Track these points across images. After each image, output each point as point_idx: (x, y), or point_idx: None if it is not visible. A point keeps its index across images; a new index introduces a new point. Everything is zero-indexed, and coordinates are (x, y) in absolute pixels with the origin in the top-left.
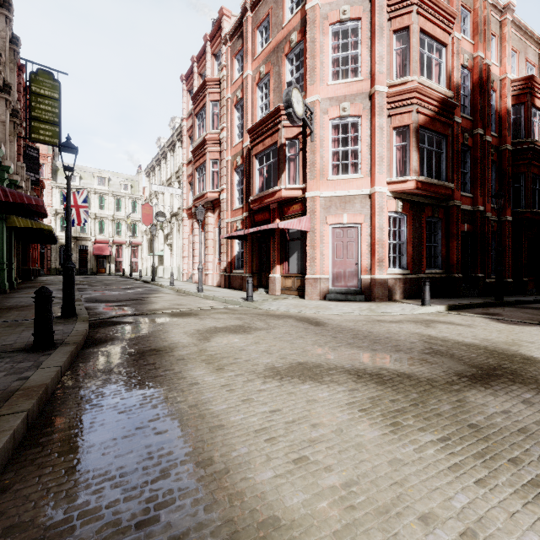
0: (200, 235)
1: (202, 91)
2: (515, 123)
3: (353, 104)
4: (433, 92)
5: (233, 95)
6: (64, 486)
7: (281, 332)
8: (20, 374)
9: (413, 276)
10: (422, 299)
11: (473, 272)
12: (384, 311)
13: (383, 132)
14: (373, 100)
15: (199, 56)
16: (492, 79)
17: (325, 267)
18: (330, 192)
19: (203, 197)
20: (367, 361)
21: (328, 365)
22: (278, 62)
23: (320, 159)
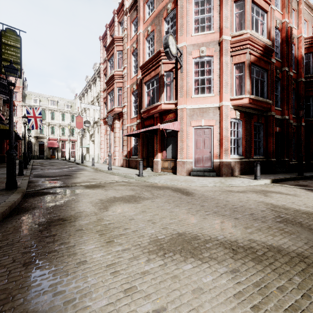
0: (109, 134)
1: (112, 45)
2: (306, 65)
3: (208, 48)
4: (259, 41)
5: (131, 47)
6: None
7: (162, 201)
8: None
9: (246, 160)
10: (254, 175)
11: (282, 158)
12: (230, 183)
13: (228, 66)
14: (221, 45)
15: (110, 24)
16: (293, 37)
17: (190, 154)
18: (193, 105)
19: (112, 111)
20: (235, 231)
21: (204, 237)
22: (159, 23)
23: (186, 84)
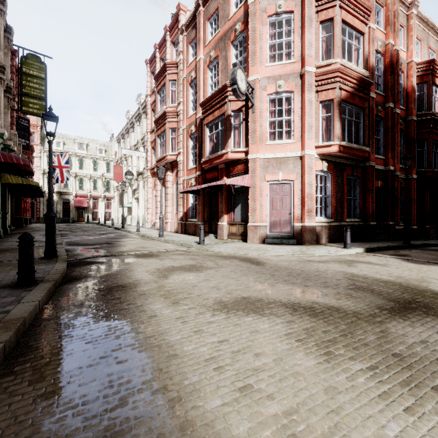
0: (161, 190)
1: (163, 72)
2: (419, 98)
3: (287, 82)
4: (353, 72)
5: (188, 75)
6: (31, 414)
7: (227, 270)
8: (3, 308)
9: (336, 224)
10: (344, 243)
11: (385, 221)
12: (313, 253)
13: (312, 105)
14: (303, 79)
15: (160, 43)
16: (400, 62)
17: (264, 216)
18: (268, 155)
19: (164, 159)
20: (301, 296)
21: (268, 300)
22: (225, 48)
23: (259, 127)
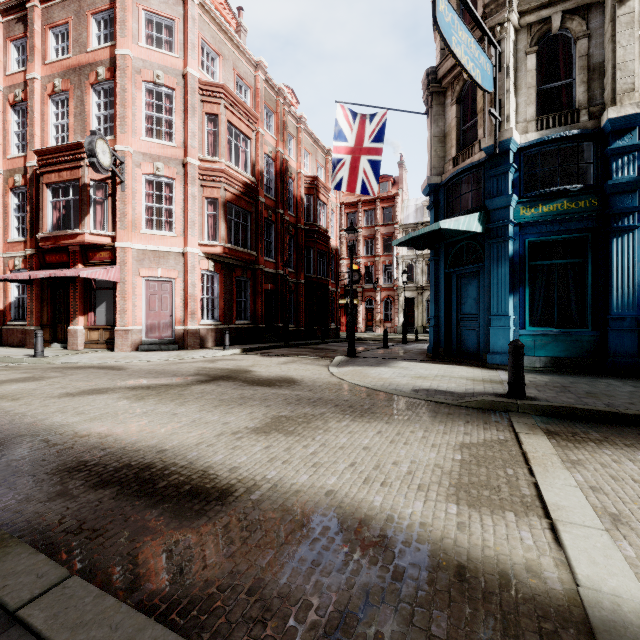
0: None
1: None
2: (308, 208)
3: (168, 166)
4: (238, 176)
5: (8, 90)
6: None
7: (79, 376)
8: None
9: (224, 326)
10: (224, 345)
11: (276, 323)
12: (190, 356)
13: (195, 200)
14: (186, 169)
15: None
16: (291, 171)
17: (138, 318)
18: (143, 245)
19: None
20: (146, 382)
21: (115, 387)
22: (80, 86)
23: (132, 210)
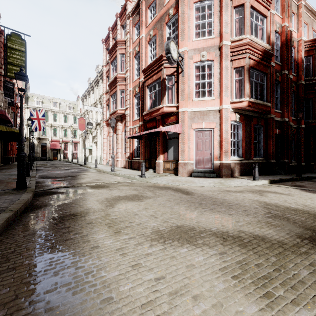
0: (112, 136)
1: (115, 48)
2: (306, 68)
3: (209, 53)
4: (259, 45)
5: (133, 50)
6: None
7: (163, 199)
8: None
9: (245, 161)
10: (253, 176)
11: (282, 159)
12: (229, 184)
13: (228, 70)
14: (221, 50)
15: (113, 27)
16: (293, 40)
17: (191, 155)
18: (194, 108)
19: (115, 113)
20: (227, 224)
21: (199, 228)
22: (161, 28)
23: (187, 87)
